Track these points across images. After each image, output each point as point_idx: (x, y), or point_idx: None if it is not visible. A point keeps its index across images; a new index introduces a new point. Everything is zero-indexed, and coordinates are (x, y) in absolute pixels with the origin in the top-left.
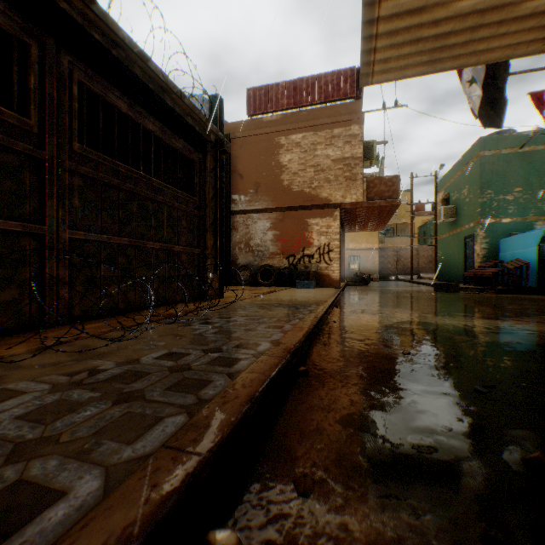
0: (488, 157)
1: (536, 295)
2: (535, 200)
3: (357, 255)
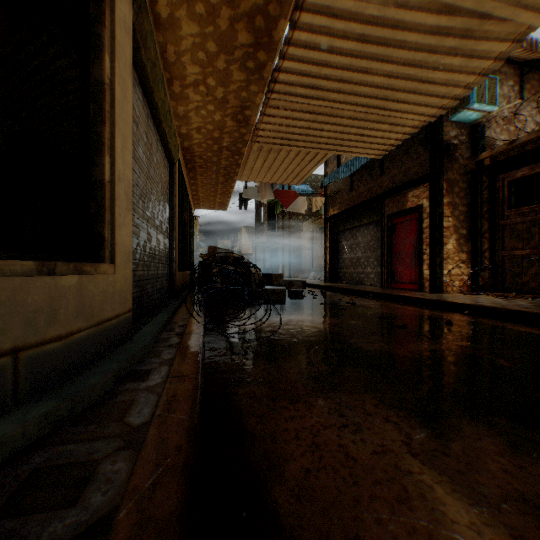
0: None
1: None
2: None
3: None
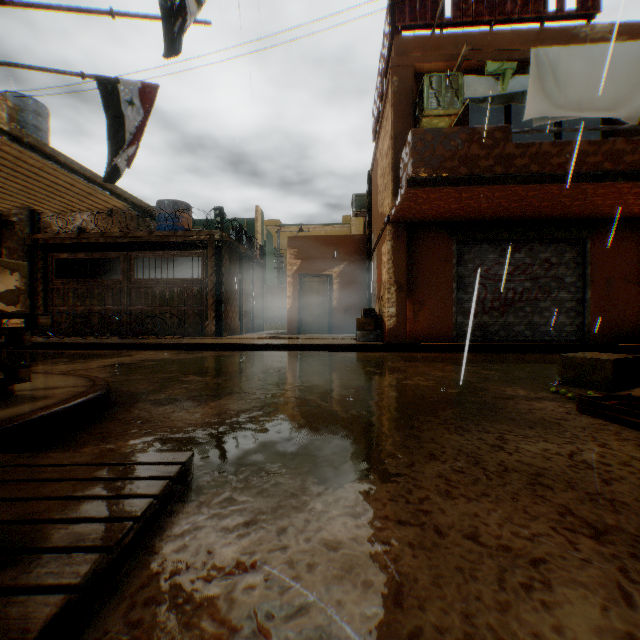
0: None
1: None
2: None
3: None
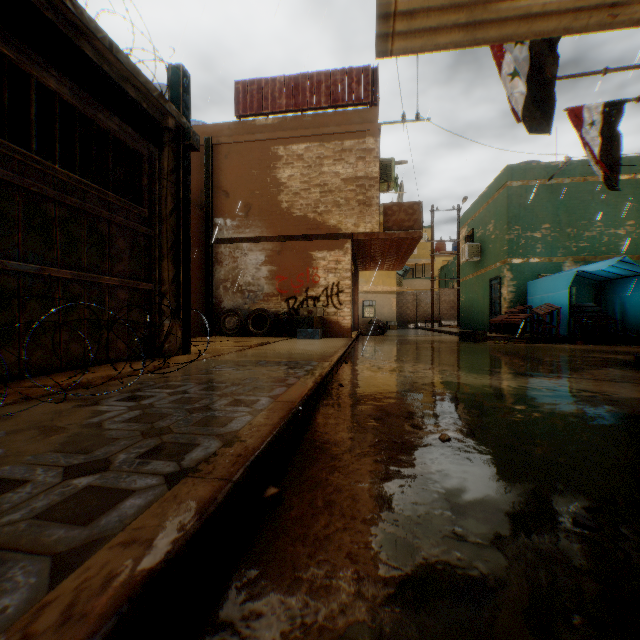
0: (516, 189)
1: (567, 344)
2: (563, 239)
3: (372, 299)
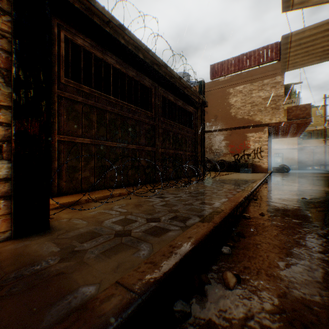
0: None
1: None
2: None
3: (279, 152)
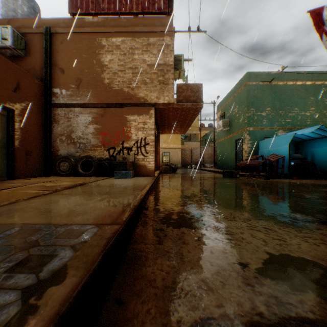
0: (252, 86)
1: (288, 179)
2: (278, 117)
3: (167, 151)
